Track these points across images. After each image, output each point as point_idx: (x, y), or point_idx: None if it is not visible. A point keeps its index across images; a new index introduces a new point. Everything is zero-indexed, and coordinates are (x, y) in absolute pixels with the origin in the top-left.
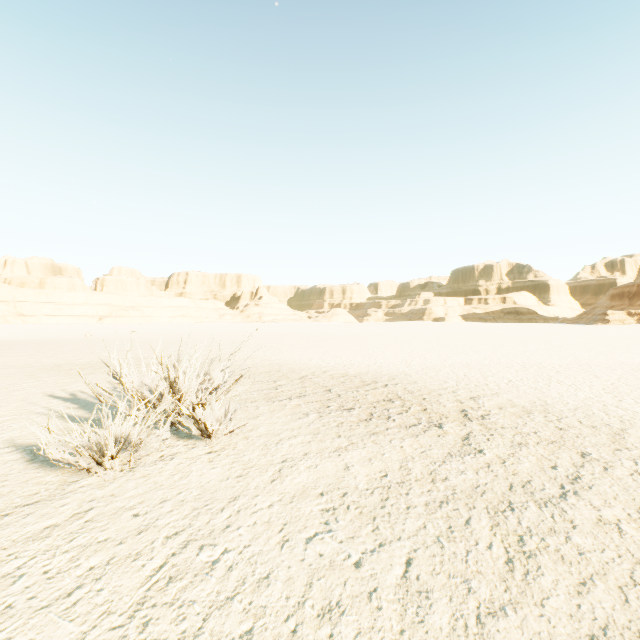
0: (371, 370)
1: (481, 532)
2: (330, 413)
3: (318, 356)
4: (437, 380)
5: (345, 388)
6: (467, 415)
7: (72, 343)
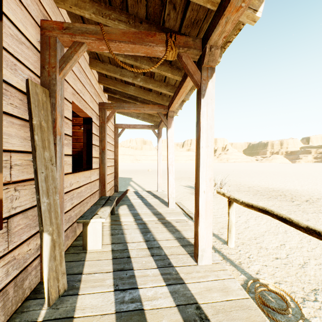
0: (280, 187)
1: (283, 212)
2: (256, 195)
3: (257, 180)
4: (309, 192)
5: (264, 191)
6: (307, 201)
7: (162, 171)
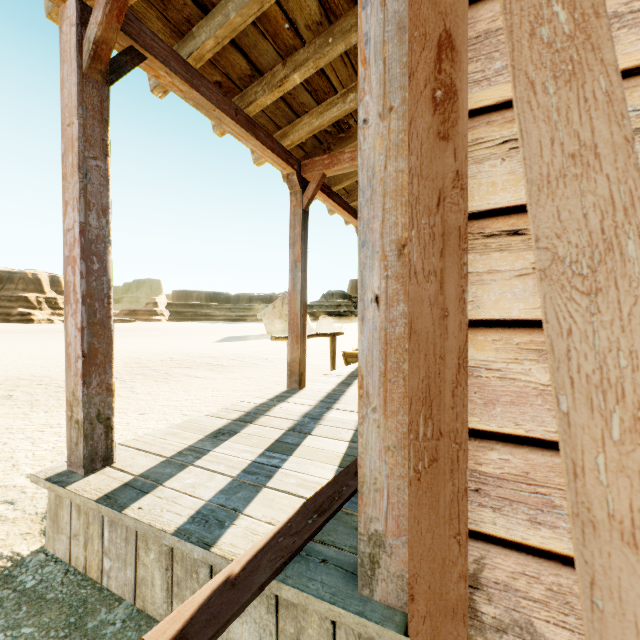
0: None
1: None
2: None
3: None
4: None
5: None
6: None
7: None
